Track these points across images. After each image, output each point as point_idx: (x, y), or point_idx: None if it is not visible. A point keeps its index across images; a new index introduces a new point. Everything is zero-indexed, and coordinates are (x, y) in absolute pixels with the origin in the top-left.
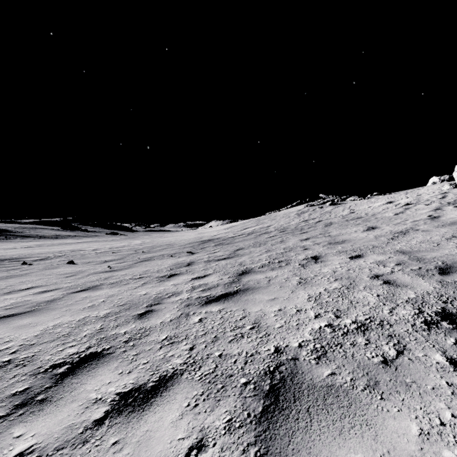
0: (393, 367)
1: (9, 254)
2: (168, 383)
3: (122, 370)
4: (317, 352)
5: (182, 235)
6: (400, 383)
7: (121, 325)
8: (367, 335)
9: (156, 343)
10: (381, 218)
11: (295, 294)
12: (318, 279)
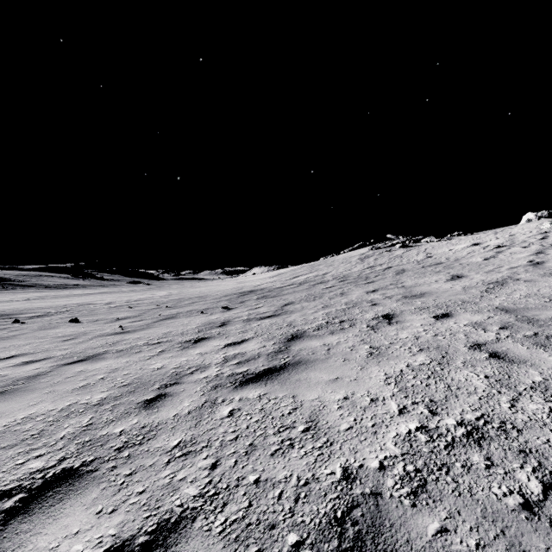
0: (545, 519)
1: (1, 309)
2: (170, 537)
3: (102, 505)
4: (410, 481)
5: (218, 284)
6: None
7: (117, 420)
8: (485, 448)
9: (163, 454)
10: (467, 264)
11: (366, 372)
12: (396, 349)
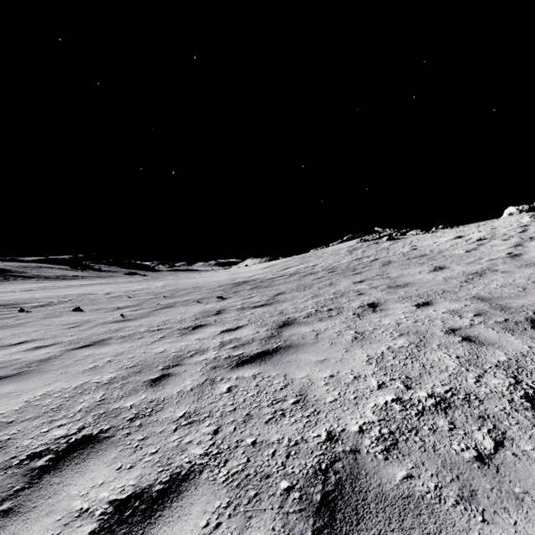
0: (493, 467)
1: (5, 299)
2: (182, 486)
3: (121, 463)
4: (384, 441)
5: (212, 275)
6: (507, 495)
7: (127, 396)
8: (450, 415)
9: (170, 423)
10: (450, 255)
11: (350, 354)
12: (379, 334)
